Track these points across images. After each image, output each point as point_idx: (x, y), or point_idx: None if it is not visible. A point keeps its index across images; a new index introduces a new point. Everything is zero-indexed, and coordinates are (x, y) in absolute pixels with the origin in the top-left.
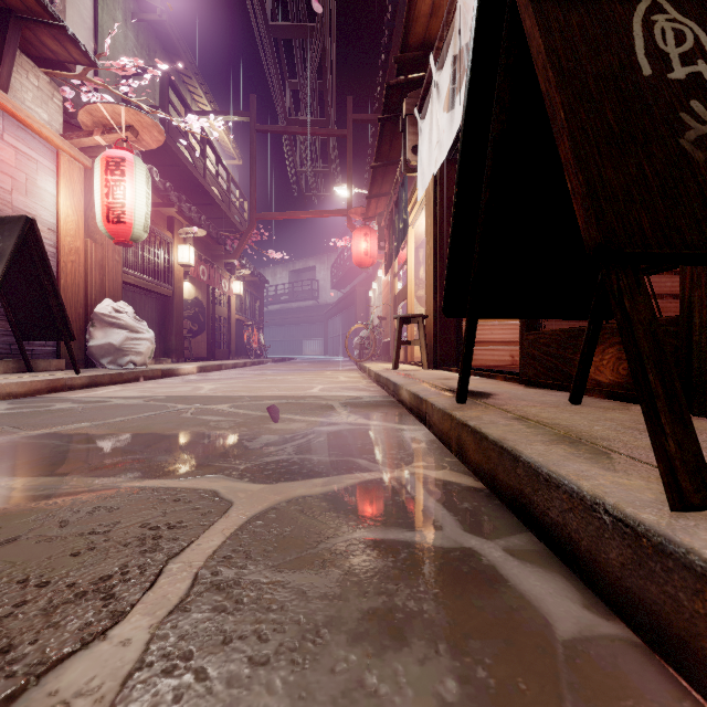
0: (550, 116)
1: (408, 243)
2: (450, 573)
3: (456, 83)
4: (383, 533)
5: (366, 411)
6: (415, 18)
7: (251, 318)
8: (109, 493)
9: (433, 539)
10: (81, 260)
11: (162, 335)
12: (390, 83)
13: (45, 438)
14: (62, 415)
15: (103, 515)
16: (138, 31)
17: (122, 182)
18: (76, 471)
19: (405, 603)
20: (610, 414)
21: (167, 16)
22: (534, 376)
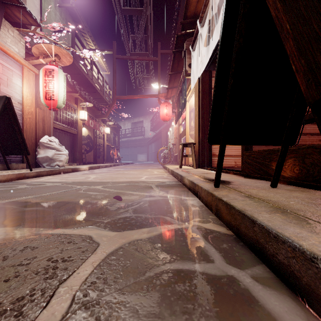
0: (279, 29)
1: (186, 109)
2: (223, 295)
3: (210, 32)
4: (182, 264)
5: (167, 189)
6: (190, 3)
7: (113, 144)
8: (34, 237)
9: (210, 269)
10: (33, 117)
11: (72, 152)
12: (178, 34)
13: (9, 204)
14: (20, 192)
15: (28, 252)
16: (61, 12)
17: (52, 81)
18: (20, 223)
19: (199, 320)
20: (294, 194)
21: (74, 4)
22: (248, 172)
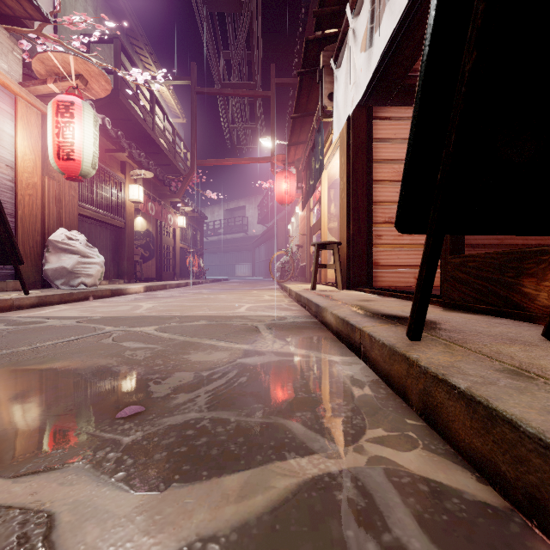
0: None
1: (322, 182)
2: None
3: (374, 21)
4: None
5: (291, 335)
6: None
7: (193, 247)
8: None
9: None
10: (38, 194)
11: (116, 260)
12: (309, 38)
13: None
14: None
15: None
16: (97, 7)
17: (71, 124)
18: None
19: None
20: None
21: None
22: (460, 299)
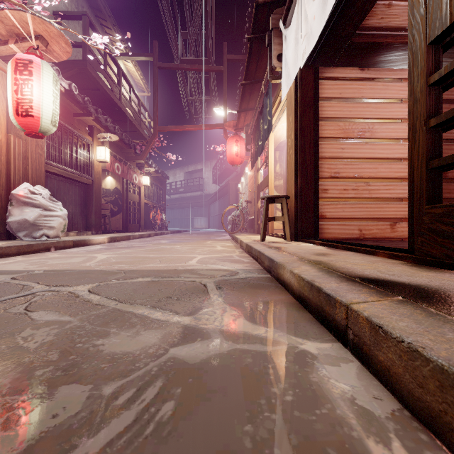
0: None
1: (269, 144)
2: None
3: None
4: None
5: (244, 299)
6: None
7: (156, 203)
8: None
9: None
10: (3, 150)
11: (84, 213)
12: (259, 2)
13: None
14: None
15: None
16: None
17: (29, 81)
18: None
19: None
20: None
21: None
22: (444, 256)
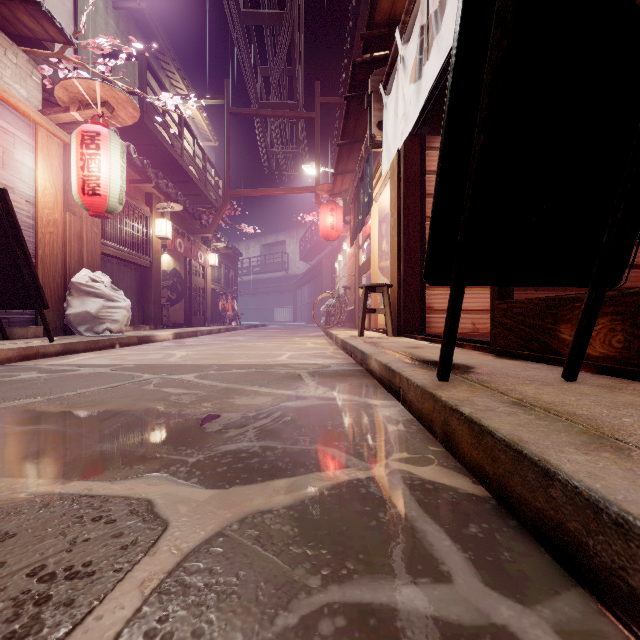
0: None
1: (372, 217)
2: None
3: (424, 53)
4: (370, 589)
5: (334, 382)
6: None
7: (226, 288)
8: (16, 505)
9: (444, 605)
10: (59, 231)
11: (141, 303)
12: (356, 61)
13: None
14: (19, 387)
15: None
16: (119, 19)
17: (97, 156)
18: None
19: None
20: (622, 397)
21: (145, 4)
22: (506, 346)
